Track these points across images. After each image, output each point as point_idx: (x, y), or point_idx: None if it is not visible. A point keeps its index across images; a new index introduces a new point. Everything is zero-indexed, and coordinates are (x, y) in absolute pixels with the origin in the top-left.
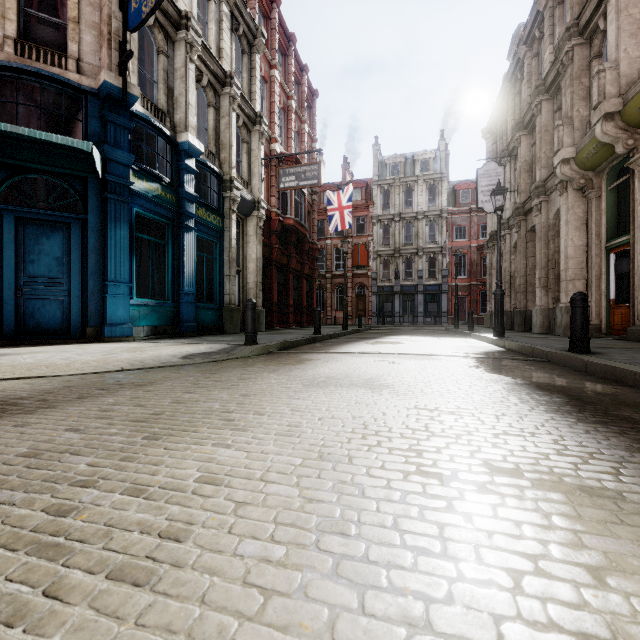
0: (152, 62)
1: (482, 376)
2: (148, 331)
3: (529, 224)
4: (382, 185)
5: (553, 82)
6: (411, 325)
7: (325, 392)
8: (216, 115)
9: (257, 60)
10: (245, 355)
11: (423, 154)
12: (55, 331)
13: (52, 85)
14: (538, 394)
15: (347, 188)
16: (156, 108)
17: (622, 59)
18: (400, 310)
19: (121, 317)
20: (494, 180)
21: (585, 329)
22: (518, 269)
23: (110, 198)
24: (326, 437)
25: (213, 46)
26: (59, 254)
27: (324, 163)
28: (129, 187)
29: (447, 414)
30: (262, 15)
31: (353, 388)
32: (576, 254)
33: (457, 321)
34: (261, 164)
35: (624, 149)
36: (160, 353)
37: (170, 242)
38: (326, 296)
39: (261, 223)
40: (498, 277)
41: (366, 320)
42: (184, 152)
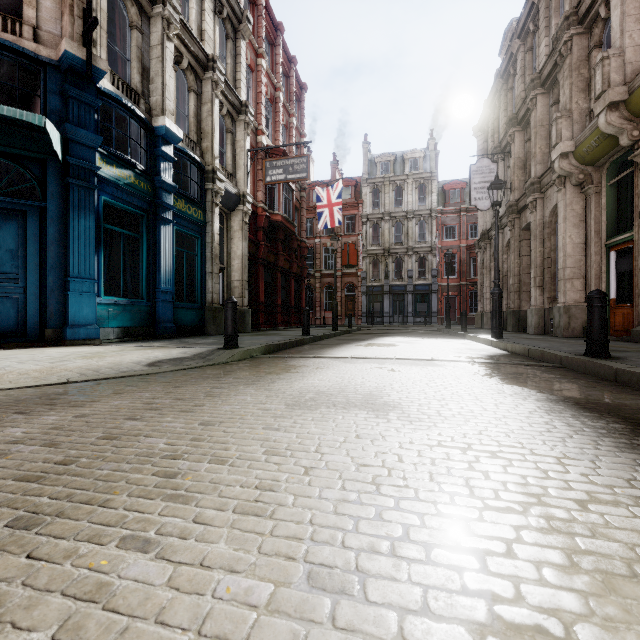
0: (125, 38)
1: (503, 389)
2: (119, 333)
3: (523, 222)
4: (372, 183)
5: (549, 75)
6: (401, 325)
7: (314, 417)
8: (197, 101)
9: (242, 46)
10: (223, 361)
11: (413, 153)
12: (8, 333)
13: (3, 53)
14: (587, 417)
15: (337, 184)
16: (128, 88)
17: (627, 45)
18: (390, 310)
19: (86, 317)
20: (487, 177)
21: (604, 331)
22: (511, 268)
23: (73, 184)
24: (317, 516)
25: (194, 27)
26: (13, 246)
27: (313, 161)
28: (96, 173)
29: (489, 457)
30: (248, 1)
31: (351, 410)
32: (574, 252)
33: (449, 321)
34: (247, 156)
35: (629, 141)
36: (122, 359)
37: (145, 235)
38: (315, 296)
39: (247, 218)
40: (496, 275)
41: (356, 320)
42: (161, 138)
